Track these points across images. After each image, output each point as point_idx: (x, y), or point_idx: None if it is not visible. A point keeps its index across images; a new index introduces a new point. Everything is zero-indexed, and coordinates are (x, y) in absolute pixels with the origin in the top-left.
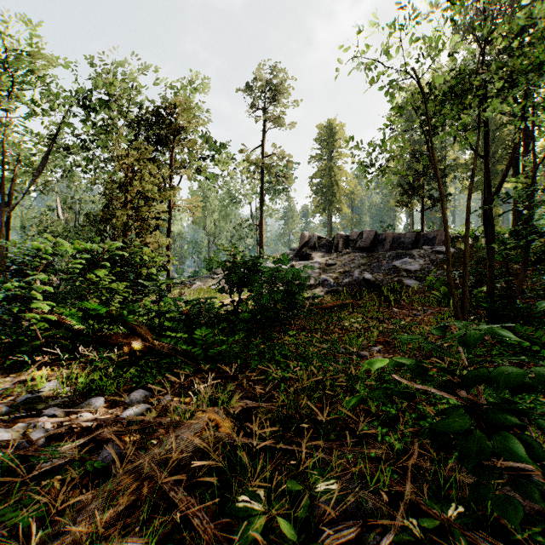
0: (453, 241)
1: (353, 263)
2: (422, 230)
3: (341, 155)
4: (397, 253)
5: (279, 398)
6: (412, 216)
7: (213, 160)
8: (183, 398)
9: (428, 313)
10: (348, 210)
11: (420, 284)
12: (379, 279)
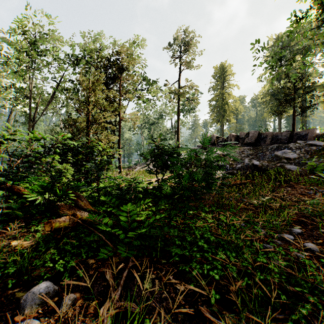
0: (321, 137)
1: (243, 154)
2: (294, 130)
3: (230, 85)
4: (277, 146)
5: (211, 321)
6: (280, 123)
7: (148, 91)
8: (88, 303)
9: (323, 193)
10: (235, 121)
11: (299, 169)
12: (264, 165)
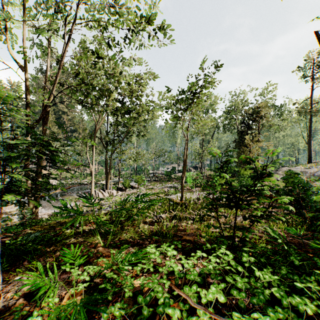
0: None
1: None
2: None
3: None
4: None
5: None
6: None
7: (277, 116)
8: None
9: None
10: None
11: None
12: None
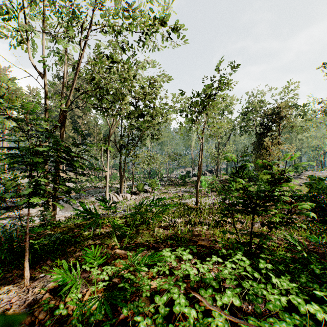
0: None
1: None
2: None
3: None
4: None
5: None
6: None
7: (300, 117)
8: None
9: None
10: None
11: None
12: None
